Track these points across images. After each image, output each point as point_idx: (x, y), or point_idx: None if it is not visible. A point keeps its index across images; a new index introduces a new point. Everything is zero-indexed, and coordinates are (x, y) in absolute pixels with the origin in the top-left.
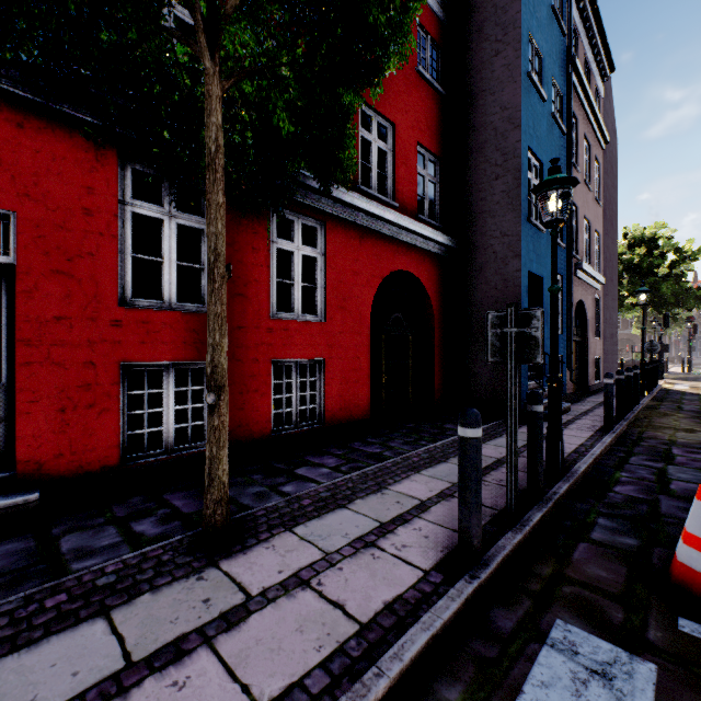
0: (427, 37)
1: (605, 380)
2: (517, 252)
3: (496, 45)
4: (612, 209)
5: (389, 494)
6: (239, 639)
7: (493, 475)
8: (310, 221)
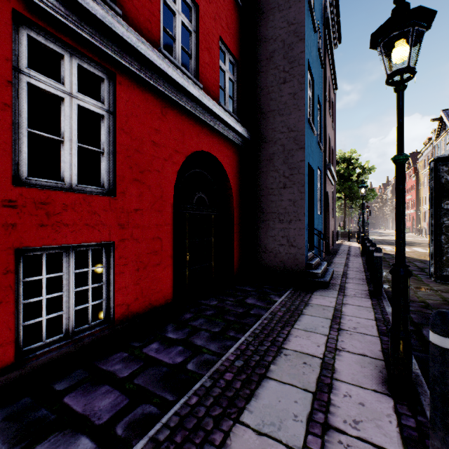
0: None
1: (375, 254)
2: (301, 145)
3: None
4: (335, 136)
5: None
6: None
7: (339, 408)
8: (92, 66)
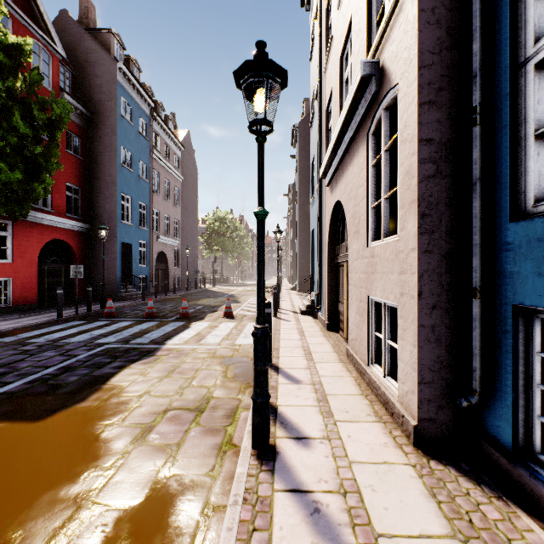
0: (73, 134)
1: (143, 284)
2: (116, 235)
3: (108, 148)
4: (194, 206)
5: (42, 315)
6: (1, 327)
7: (82, 311)
8: (5, 221)
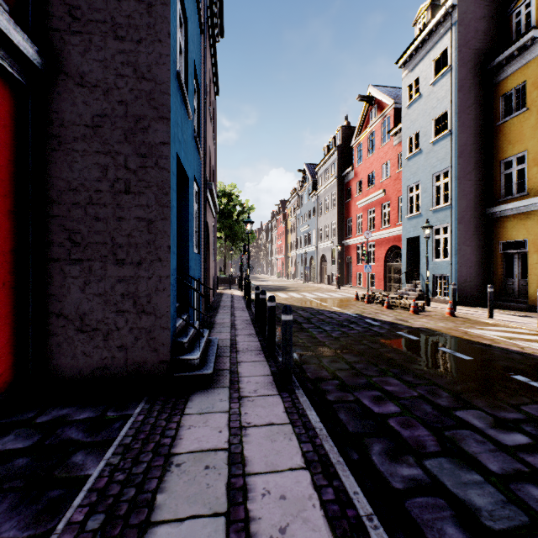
0: None
1: (284, 317)
2: (164, 112)
3: None
4: (215, 159)
5: None
6: None
7: None
8: None
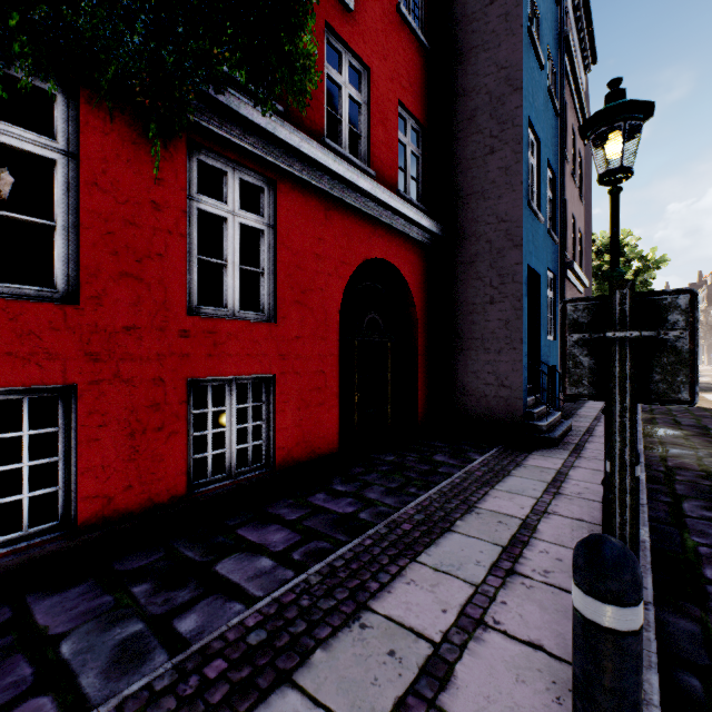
0: None
1: None
2: (517, 241)
3: None
4: (589, 212)
5: (374, 627)
6: None
7: (530, 560)
8: (253, 177)
